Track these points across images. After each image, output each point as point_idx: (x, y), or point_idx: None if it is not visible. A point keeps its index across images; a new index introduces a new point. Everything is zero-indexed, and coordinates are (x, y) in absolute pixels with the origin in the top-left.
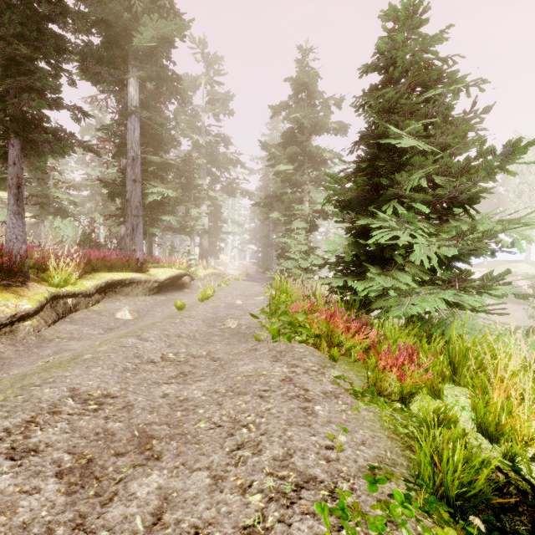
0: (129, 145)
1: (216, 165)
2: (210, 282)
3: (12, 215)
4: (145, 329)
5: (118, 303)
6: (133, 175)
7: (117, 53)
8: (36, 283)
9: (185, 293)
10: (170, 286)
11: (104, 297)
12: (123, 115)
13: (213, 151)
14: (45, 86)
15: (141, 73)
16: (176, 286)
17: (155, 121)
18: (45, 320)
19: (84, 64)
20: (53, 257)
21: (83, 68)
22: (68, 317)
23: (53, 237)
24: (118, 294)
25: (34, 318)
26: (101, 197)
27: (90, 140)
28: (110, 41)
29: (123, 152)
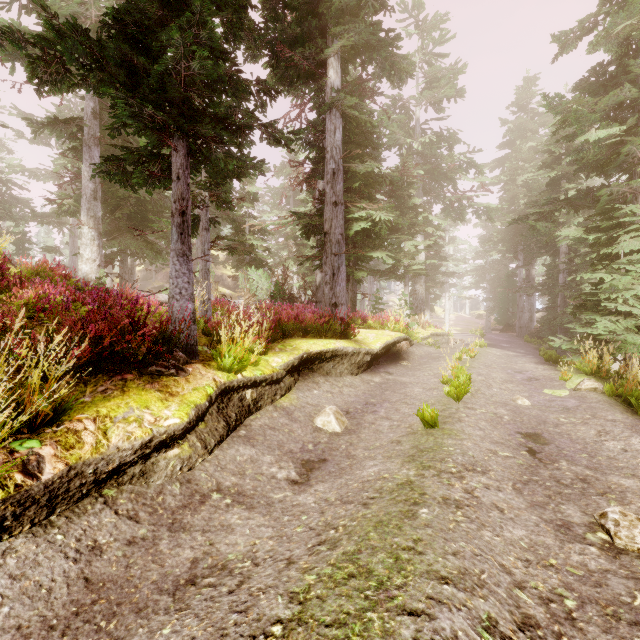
0: (327, 153)
1: (435, 177)
2: (434, 349)
3: (175, 257)
4: (405, 565)
5: (316, 392)
6: (333, 195)
7: (313, 24)
8: (201, 366)
9: (404, 369)
10: (382, 355)
11: (296, 379)
12: (320, 111)
13: (433, 157)
14: (212, 36)
15: (345, 38)
16: (389, 355)
17: (362, 113)
18: (204, 442)
19: (274, 58)
20: (234, 319)
21: (273, 66)
22: (245, 424)
23: (246, 291)
24: (315, 373)
25: (186, 439)
26: (295, 242)
27: (277, 122)
28: (305, 14)
29: (319, 171)
